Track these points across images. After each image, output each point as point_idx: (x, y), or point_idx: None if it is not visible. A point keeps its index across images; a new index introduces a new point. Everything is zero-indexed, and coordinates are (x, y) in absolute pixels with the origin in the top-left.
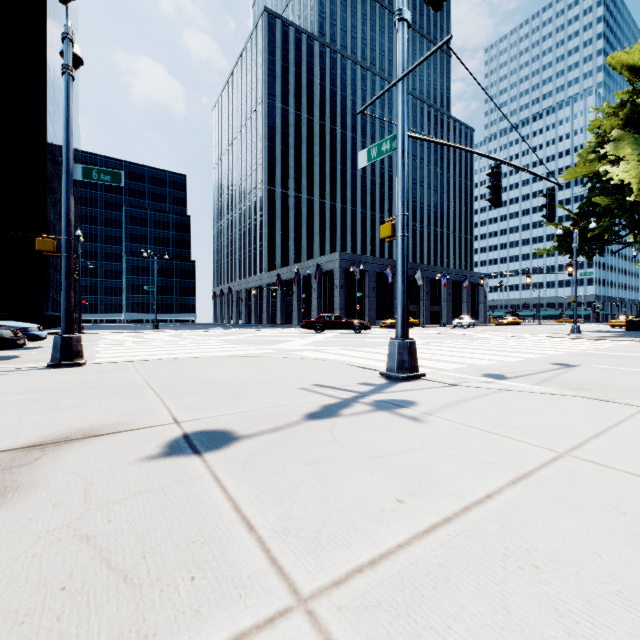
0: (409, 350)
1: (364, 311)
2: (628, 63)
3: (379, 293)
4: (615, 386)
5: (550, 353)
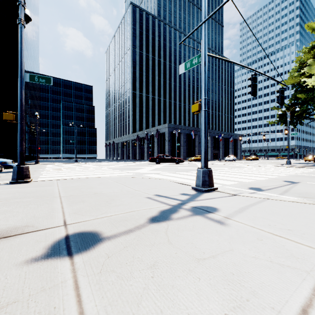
0: (208, 174)
1: (180, 153)
2: None
3: (188, 144)
4: None
5: (280, 175)
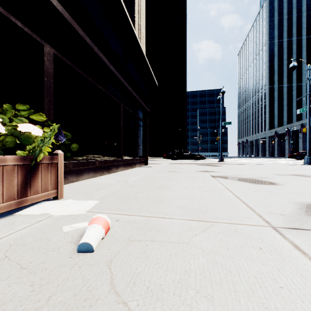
0: (309, 159)
1: None
2: None
3: None
4: None
5: None
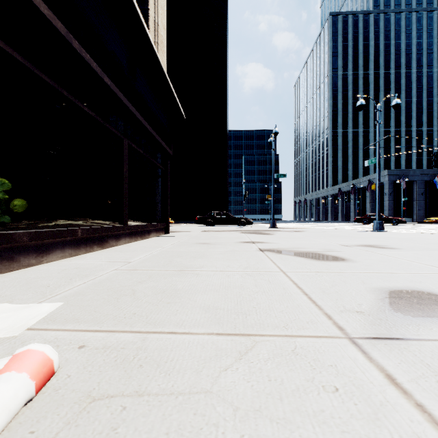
0: (379, 224)
1: (412, 211)
2: None
3: (428, 196)
4: None
5: None
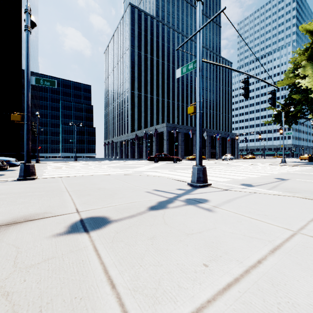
0: (203, 171)
1: (178, 152)
2: (310, 28)
3: (185, 143)
4: (310, 190)
5: (273, 173)
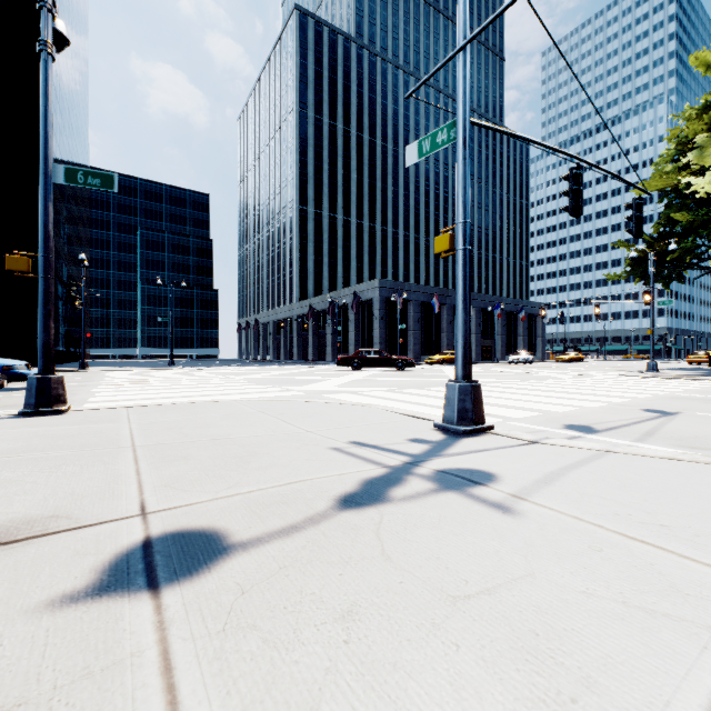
0: (473, 396)
1: (407, 346)
2: None
3: (424, 325)
4: None
5: (635, 396)
